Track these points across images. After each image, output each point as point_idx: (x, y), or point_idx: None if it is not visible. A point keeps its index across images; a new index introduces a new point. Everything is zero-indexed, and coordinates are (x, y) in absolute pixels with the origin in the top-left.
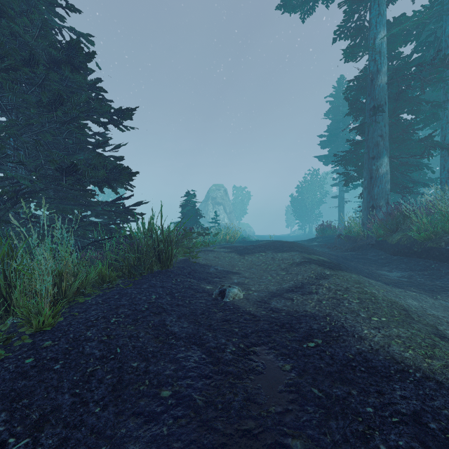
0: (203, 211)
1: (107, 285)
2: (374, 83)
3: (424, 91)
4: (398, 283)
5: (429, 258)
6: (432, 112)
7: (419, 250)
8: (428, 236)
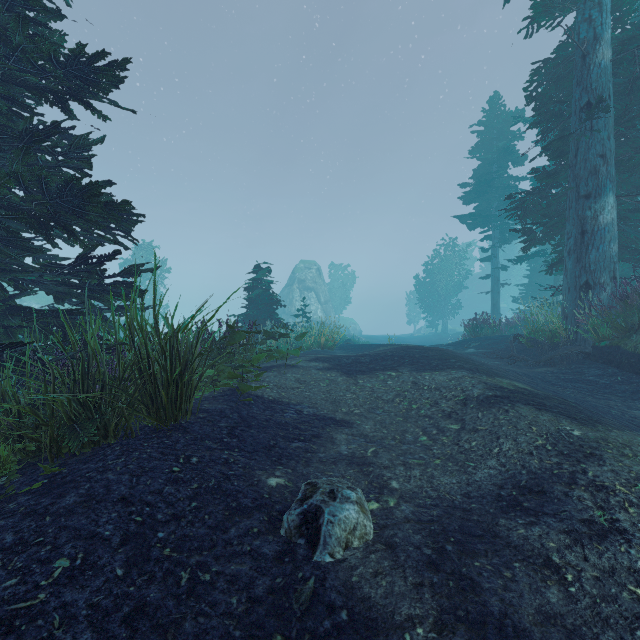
0: (285, 300)
1: None
2: (588, 60)
3: None
4: None
5: None
6: None
7: None
8: None
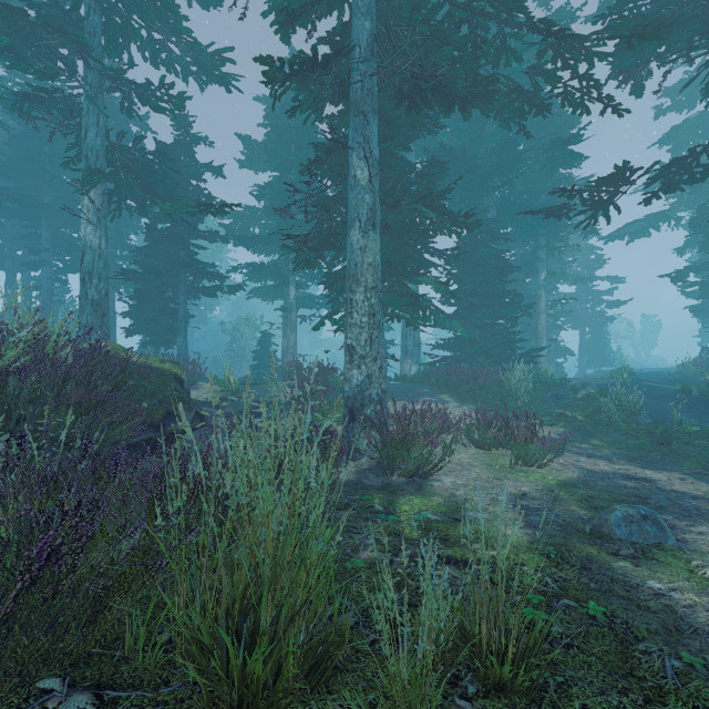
0: None
1: None
2: None
3: None
4: None
5: None
6: None
7: None
8: None
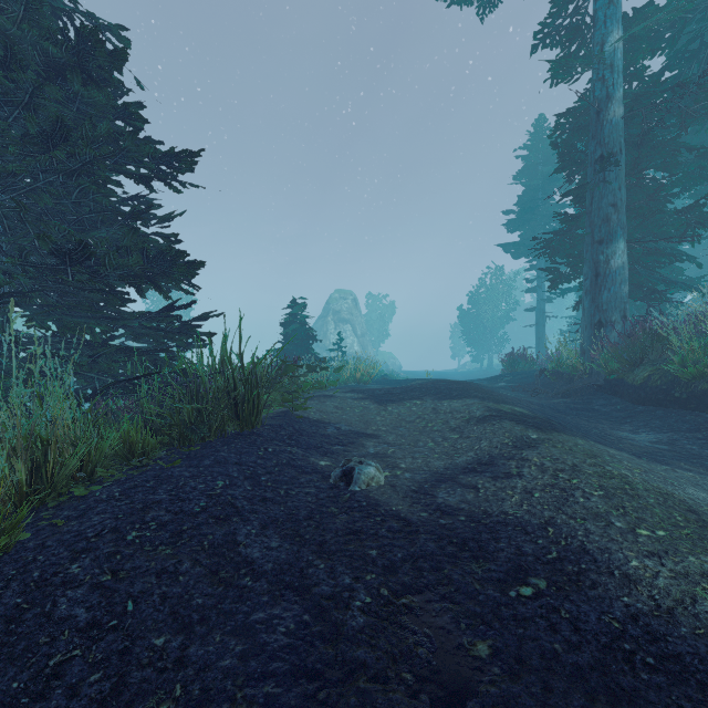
0: (319, 333)
1: (140, 461)
2: (601, 117)
3: (686, 130)
4: (655, 453)
5: (702, 409)
6: (698, 166)
7: (683, 395)
8: (700, 371)
